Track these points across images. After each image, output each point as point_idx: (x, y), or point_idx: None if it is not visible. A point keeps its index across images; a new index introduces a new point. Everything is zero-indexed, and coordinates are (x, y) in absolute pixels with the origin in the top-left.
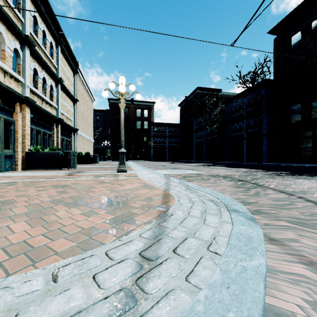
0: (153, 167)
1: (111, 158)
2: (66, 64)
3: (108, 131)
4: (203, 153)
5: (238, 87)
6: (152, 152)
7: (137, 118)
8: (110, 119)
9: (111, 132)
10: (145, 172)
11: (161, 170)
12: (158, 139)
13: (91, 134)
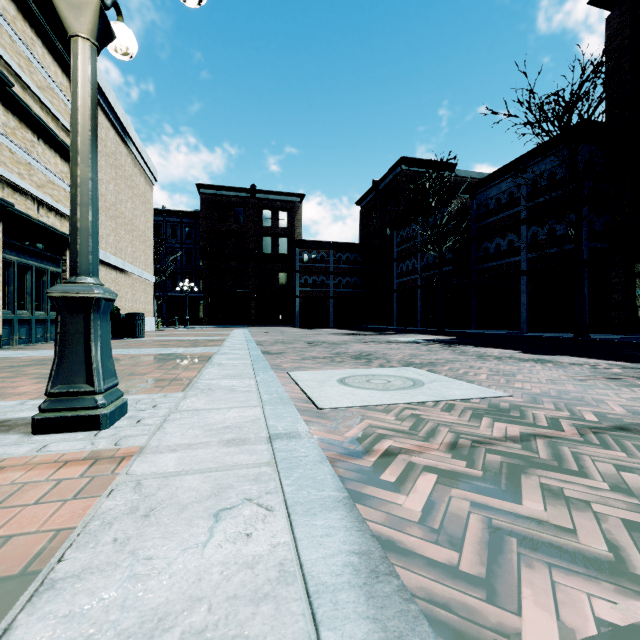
0: (294, 352)
1: (204, 321)
2: (34, 42)
3: (198, 259)
4: (415, 309)
5: (521, 137)
6: (299, 307)
7: (265, 229)
8: (203, 231)
9: (204, 262)
10: (231, 414)
11: (320, 373)
12: (312, 278)
13: (145, 262)
